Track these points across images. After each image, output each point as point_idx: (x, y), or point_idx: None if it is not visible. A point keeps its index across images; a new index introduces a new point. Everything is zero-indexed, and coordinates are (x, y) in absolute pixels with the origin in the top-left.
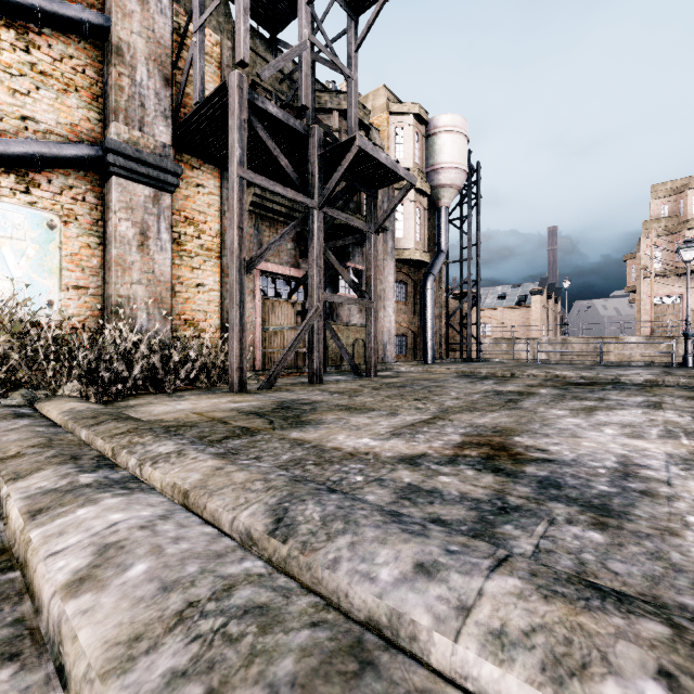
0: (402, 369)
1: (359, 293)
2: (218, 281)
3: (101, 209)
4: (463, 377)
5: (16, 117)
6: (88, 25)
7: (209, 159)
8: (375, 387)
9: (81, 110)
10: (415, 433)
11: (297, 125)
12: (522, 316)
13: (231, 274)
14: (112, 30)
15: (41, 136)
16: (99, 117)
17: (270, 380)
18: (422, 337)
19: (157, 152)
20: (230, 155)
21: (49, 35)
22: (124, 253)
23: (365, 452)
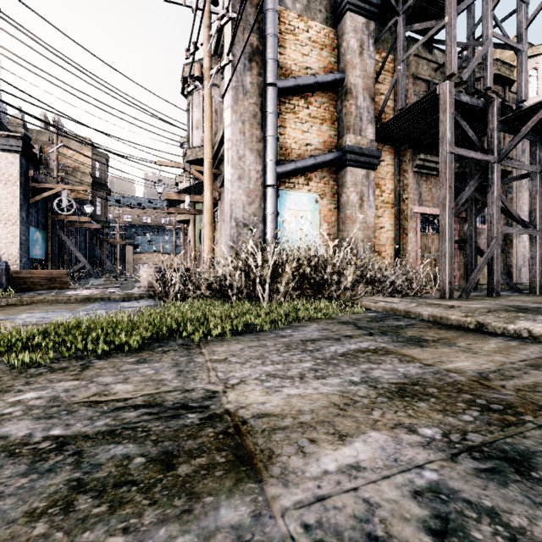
0: None
1: (523, 224)
2: (392, 224)
3: (335, 187)
4: None
5: (304, 145)
6: (335, 82)
7: (389, 142)
8: None
9: (328, 132)
10: None
11: (479, 103)
12: None
13: (443, 219)
14: (346, 80)
15: (312, 152)
16: (335, 133)
17: (466, 291)
18: None
19: (368, 146)
20: (441, 139)
21: (315, 95)
22: (352, 212)
23: None
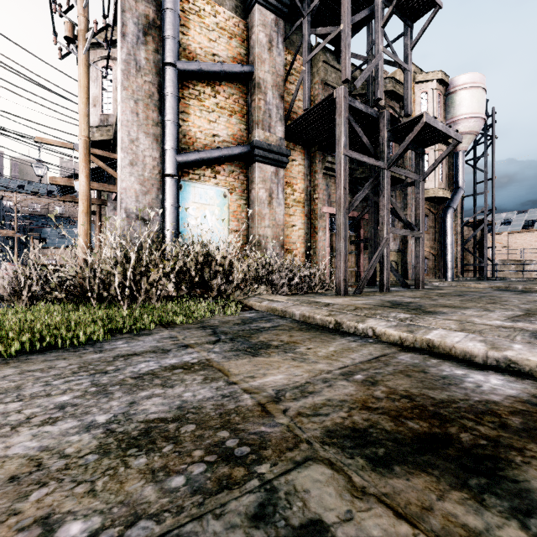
0: (436, 284)
1: (410, 226)
2: (303, 222)
3: (246, 183)
4: (503, 291)
5: (211, 136)
6: (244, 74)
7: (300, 142)
8: (438, 295)
9: (237, 125)
10: (529, 320)
11: (372, 112)
12: (529, 239)
13: (338, 219)
14: (255, 74)
15: (221, 144)
16: (245, 127)
17: (360, 288)
18: (440, 259)
19: (277, 143)
20: (337, 142)
21: (224, 85)
22: (261, 208)
23: (511, 327)
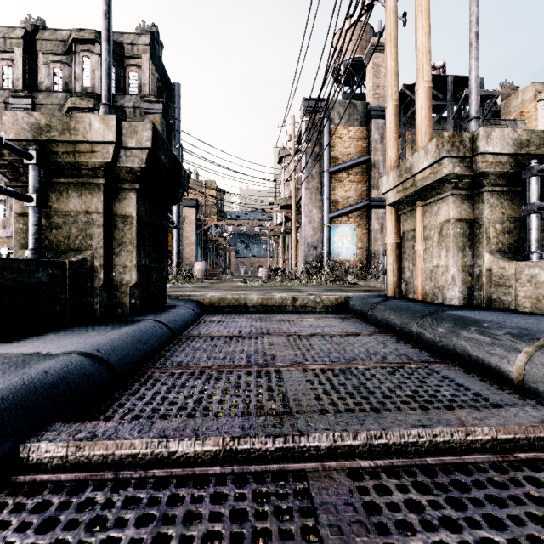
0: None
1: None
2: None
3: (367, 220)
4: None
5: (346, 199)
6: (365, 161)
7: None
8: None
9: (362, 188)
10: None
11: None
12: None
13: None
14: (372, 159)
15: (352, 202)
16: (366, 188)
17: None
18: None
19: None
20: None
21: (354, 169)
22: (375, 235)
23: None
